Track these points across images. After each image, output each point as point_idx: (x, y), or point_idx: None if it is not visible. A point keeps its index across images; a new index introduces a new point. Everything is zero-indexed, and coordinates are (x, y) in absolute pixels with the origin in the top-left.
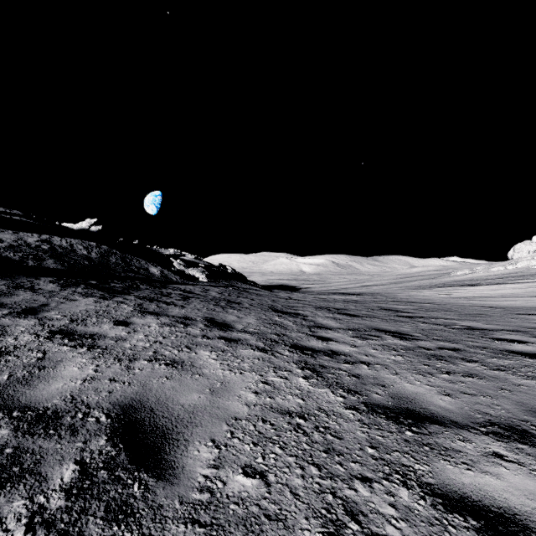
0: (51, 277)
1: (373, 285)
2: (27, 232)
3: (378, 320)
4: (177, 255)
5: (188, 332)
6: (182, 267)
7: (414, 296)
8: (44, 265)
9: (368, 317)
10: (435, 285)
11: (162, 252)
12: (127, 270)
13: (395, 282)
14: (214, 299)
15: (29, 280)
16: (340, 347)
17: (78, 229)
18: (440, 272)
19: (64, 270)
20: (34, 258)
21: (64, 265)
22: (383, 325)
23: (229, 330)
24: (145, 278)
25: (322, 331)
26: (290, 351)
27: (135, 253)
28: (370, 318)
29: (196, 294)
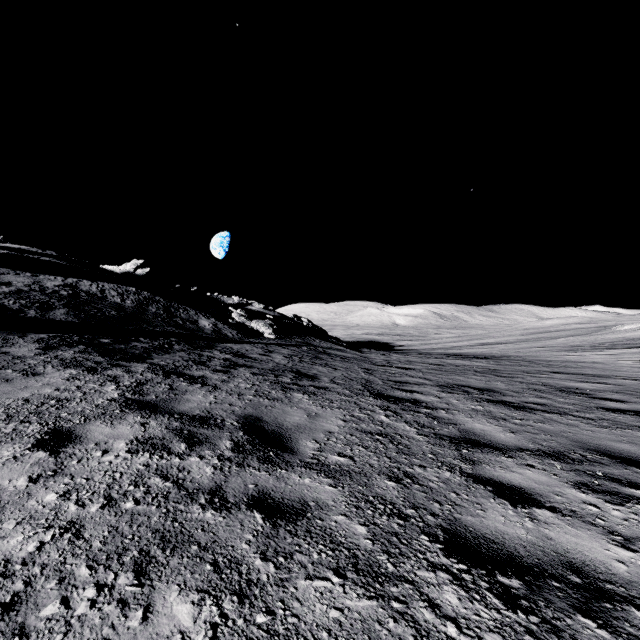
0: (47, 333)
1: (496, 342)
2: (50, 275)
3: (581, 421)
4: (242, 305)
5: (182, 477)
6: (243, 319)
7: (578, 362)
8: (49, 317)
9: (554, 413)
10: (598, 344)
11: (224, 301)
12: (168, 322)
13: (528, 339)
14: (276, 369)
15: (6, 339)
16: (586, 547)
17: (121, 272)
18: (589, 326)
19: (73, 324)
20: (41, 307)
21: (79, 317)
22: (606, 438)
23: (284, 462)
24: (187, 334)
25: (490, 458)
26: (454, 578)
27: (185, 301)
28: (559, 416)
29: (251, 359)
